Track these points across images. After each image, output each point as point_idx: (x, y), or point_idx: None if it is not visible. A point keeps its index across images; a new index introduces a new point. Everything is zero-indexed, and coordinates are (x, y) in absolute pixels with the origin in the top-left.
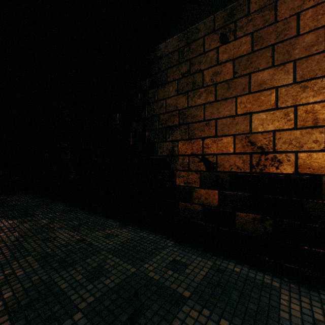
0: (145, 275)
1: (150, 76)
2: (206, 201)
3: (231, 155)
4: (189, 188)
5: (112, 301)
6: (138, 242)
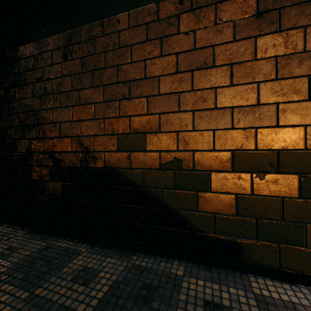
0: None
1: (11, 74)
2: (54, 192)
3: (70, 153)
4: (42, 181)
5: None
6: None
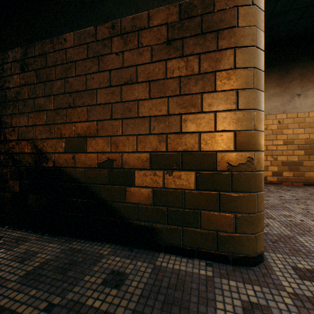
0: None
1: None
2: (13, 189)
3: (26, 154)
4: (3, 180)
5: None
6: None
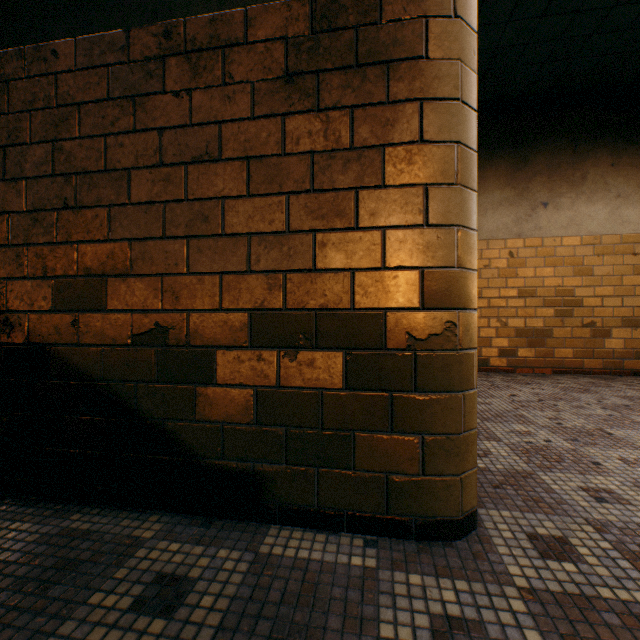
0: None
1: None
2: None
3: None
4: None
5: None
6: None
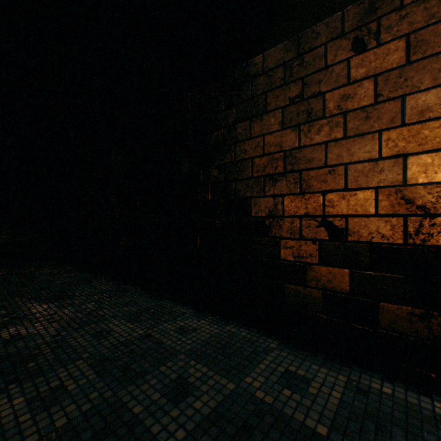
0: (251, 395)
1: (238, 103)
2: (330, 285)
3: (371, 217)
4: (301, 264)
5: (213, 438)
6: (227, 342)
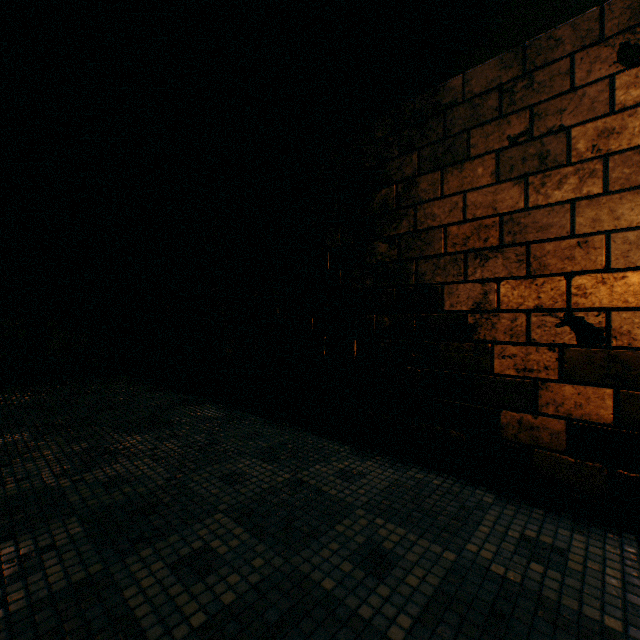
0: (485, 570)
1: (422, 146)
2: (579, 412)
3: None
4: (528, 381)
5: (454, 628)
6: (418, 493)
